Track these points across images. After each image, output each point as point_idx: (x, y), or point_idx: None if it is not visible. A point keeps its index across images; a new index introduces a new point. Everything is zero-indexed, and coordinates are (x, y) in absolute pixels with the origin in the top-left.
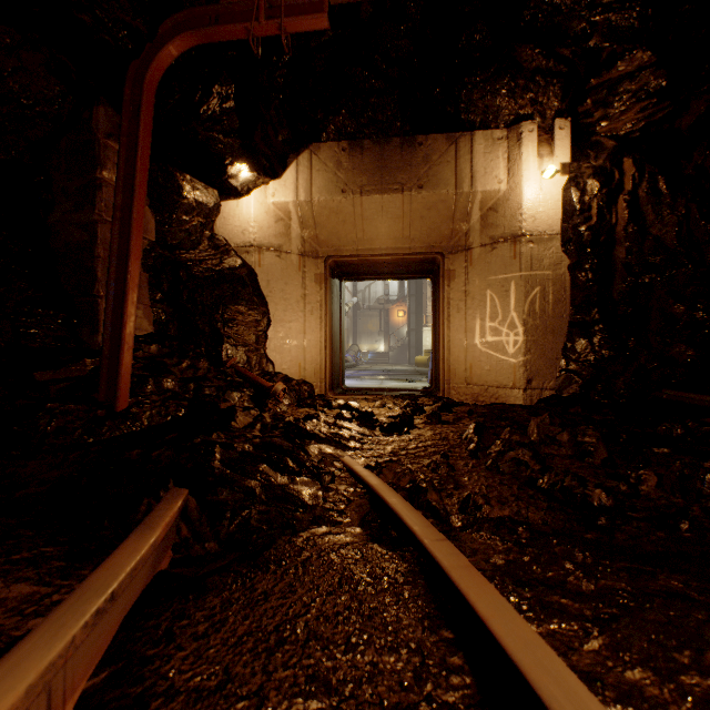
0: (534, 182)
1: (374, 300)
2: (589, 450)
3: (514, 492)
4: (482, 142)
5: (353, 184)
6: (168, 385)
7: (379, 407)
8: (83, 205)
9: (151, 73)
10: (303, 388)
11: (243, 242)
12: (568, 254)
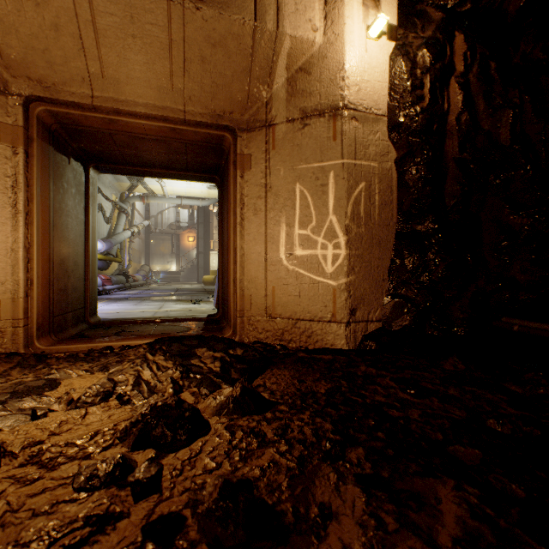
0: (358, 37)
1: (166, 225)
2: None
3: None
4: None
5: None
6: None
7: (91, 404)
8: None
9: None
10: None
11: None
12: (396, 144)
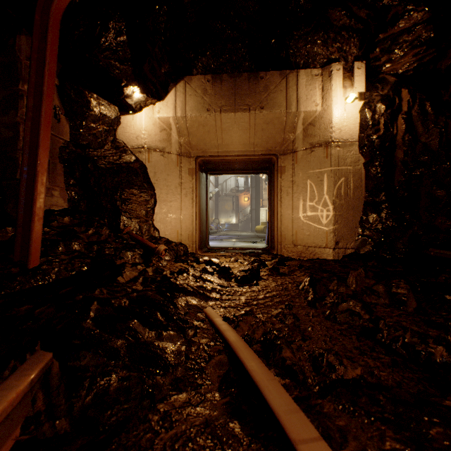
0: (340, 105)
1: (229, 190)
2: (403, 300)
3: (355, 344)
4: (304, 77)
5: (215, 105)
6: (75, 247)
7: (234, 262)
8: (9, 110)
9: (56, 4)
10: (180, 248)
11: (137, 145)
12: (363, 155)
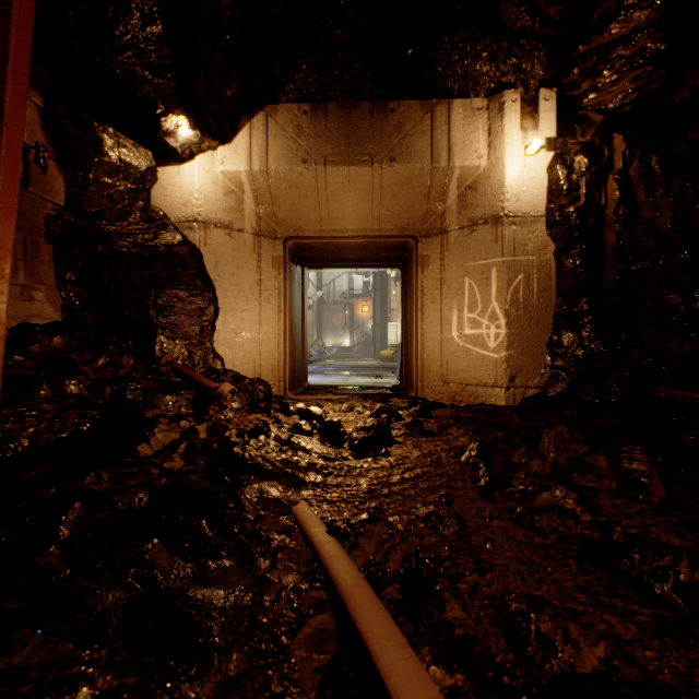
0: (517, 158)
1: (339, 294)
2: (643, 483)
3: (579, 579)
4: (460, 112)
5: (316, 153)
6: (71, 389)
7: (347, 411)
8: None
9: None
10: (257, 388)
11: (185, 216)
12: (554, 238)
